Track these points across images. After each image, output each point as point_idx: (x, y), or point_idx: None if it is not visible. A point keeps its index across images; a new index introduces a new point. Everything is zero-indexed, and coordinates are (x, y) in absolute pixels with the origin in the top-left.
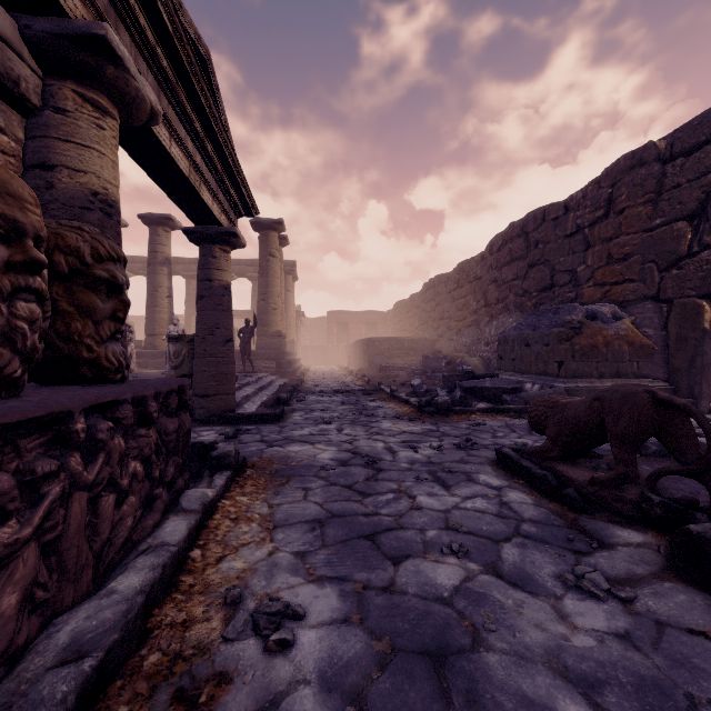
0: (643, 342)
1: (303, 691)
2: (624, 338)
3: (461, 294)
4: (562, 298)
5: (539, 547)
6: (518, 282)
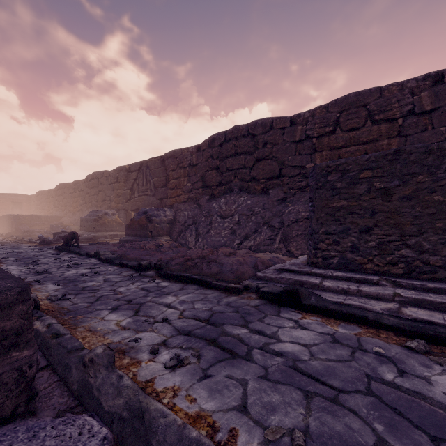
0: (120, 222)
1: (11, 259)
2: (114, 220)
3: (75, 196)
4: (107, 205)
5: (51, 254)
6: (95, 197)
